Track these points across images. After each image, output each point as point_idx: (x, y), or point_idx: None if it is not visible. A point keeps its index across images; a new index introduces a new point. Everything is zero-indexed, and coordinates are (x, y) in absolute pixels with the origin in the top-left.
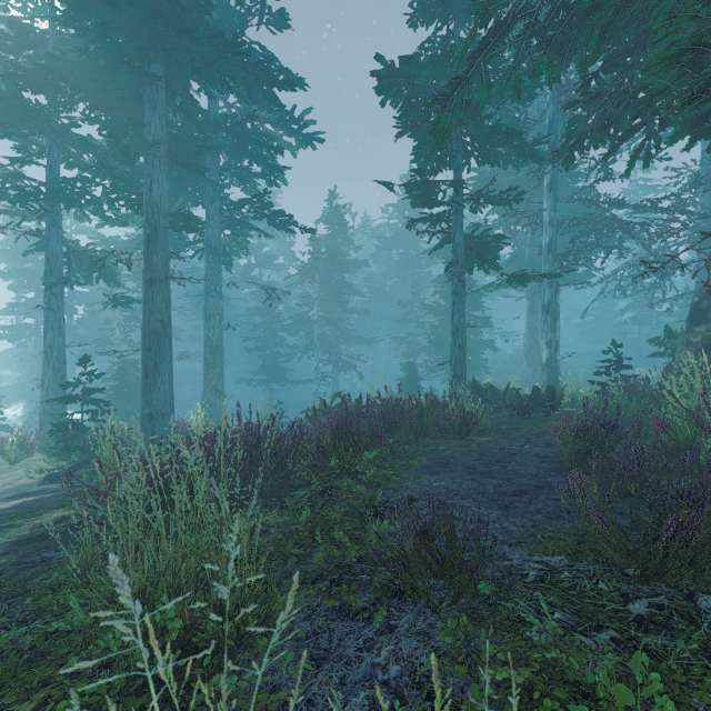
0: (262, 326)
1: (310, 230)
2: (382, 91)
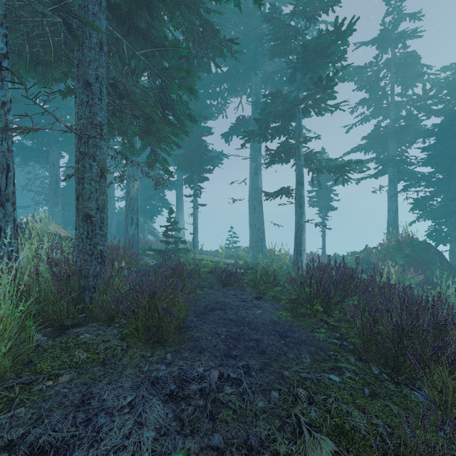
0: None
1: None
2: None
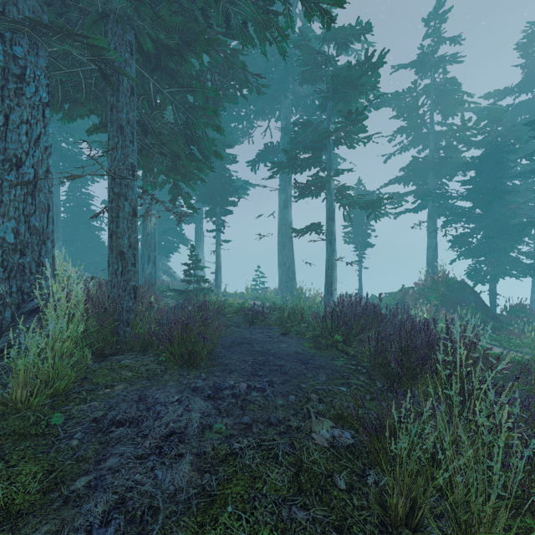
0: None
1: None
2: None
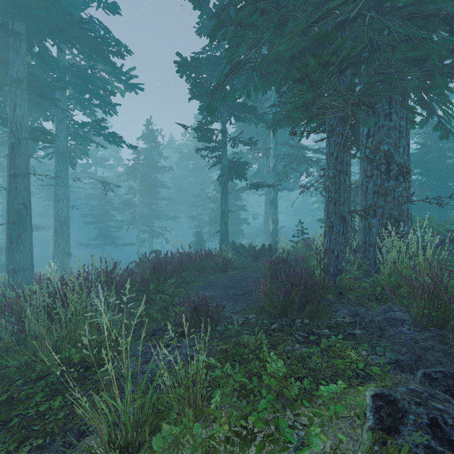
0: (98, 207)
1: (134, 147)
2: (181, 72)
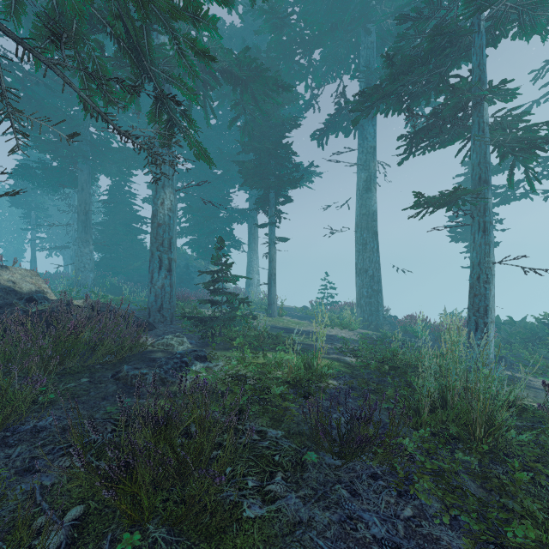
0: None
1: None
2: None
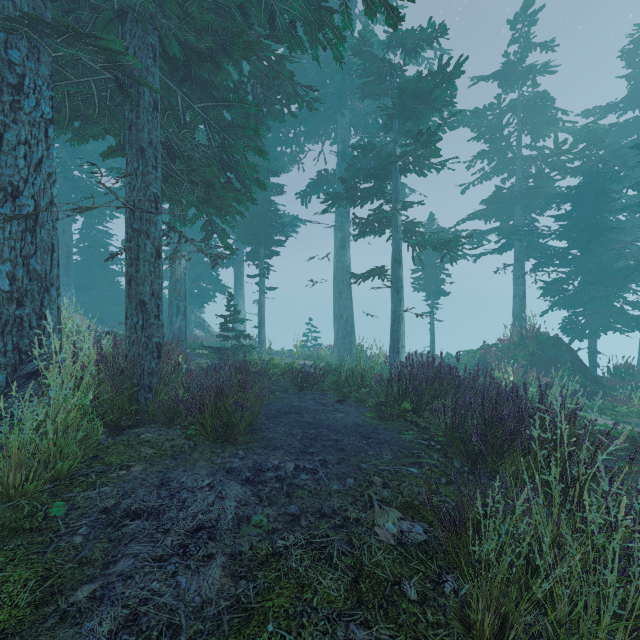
0: None
1: None
2: None
